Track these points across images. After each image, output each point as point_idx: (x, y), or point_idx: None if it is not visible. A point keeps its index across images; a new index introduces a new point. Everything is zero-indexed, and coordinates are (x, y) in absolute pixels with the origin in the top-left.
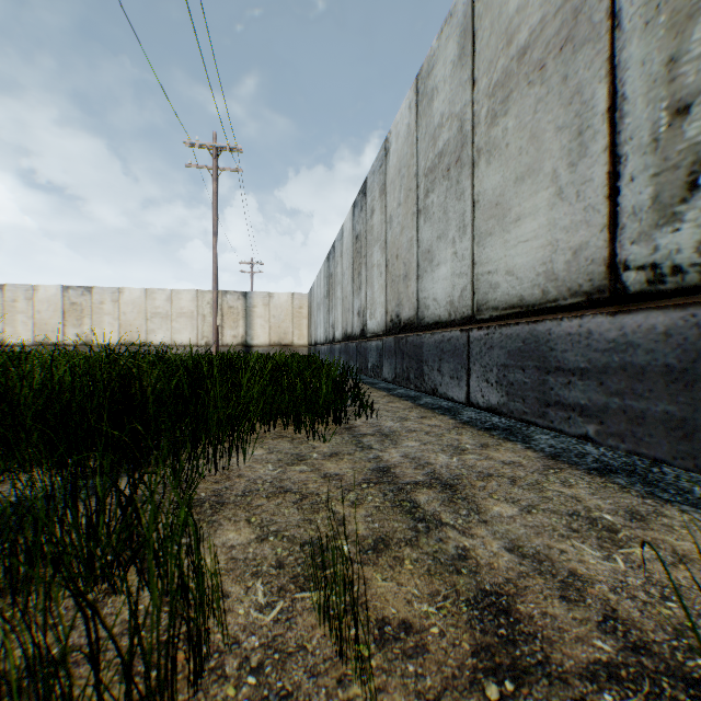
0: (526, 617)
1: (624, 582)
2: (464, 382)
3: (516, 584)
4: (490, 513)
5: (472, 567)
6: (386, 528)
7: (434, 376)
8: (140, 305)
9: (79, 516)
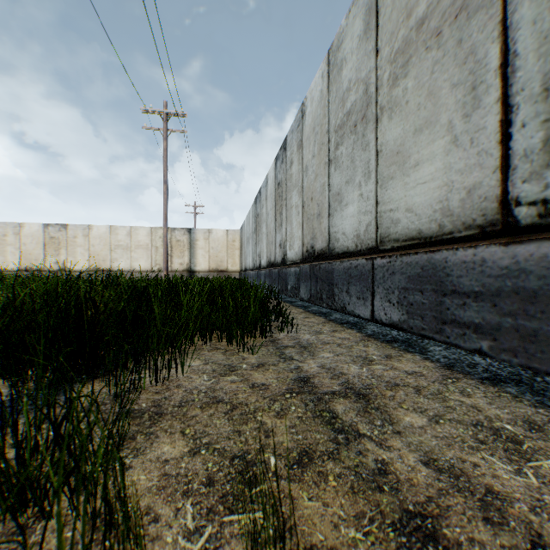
0: (454, 544)
1: (541, 500)
2: (369, 302)
3: (438, 503)
4: (402, 423)
5: (393, 484)
6: (309, 440)
7: (343, 296)
8: (106, 238)
9: (5, 444)
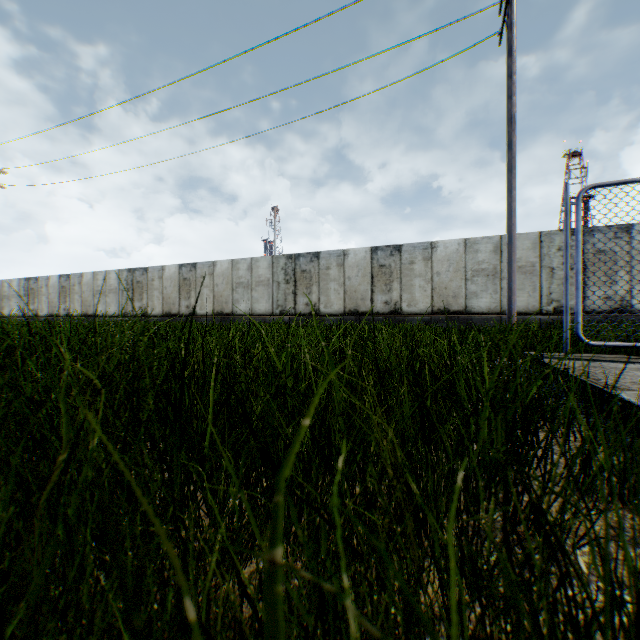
0: None
1: None
2: None
3: None
4: None
5: None
6: None
7: None
8: None
9: None
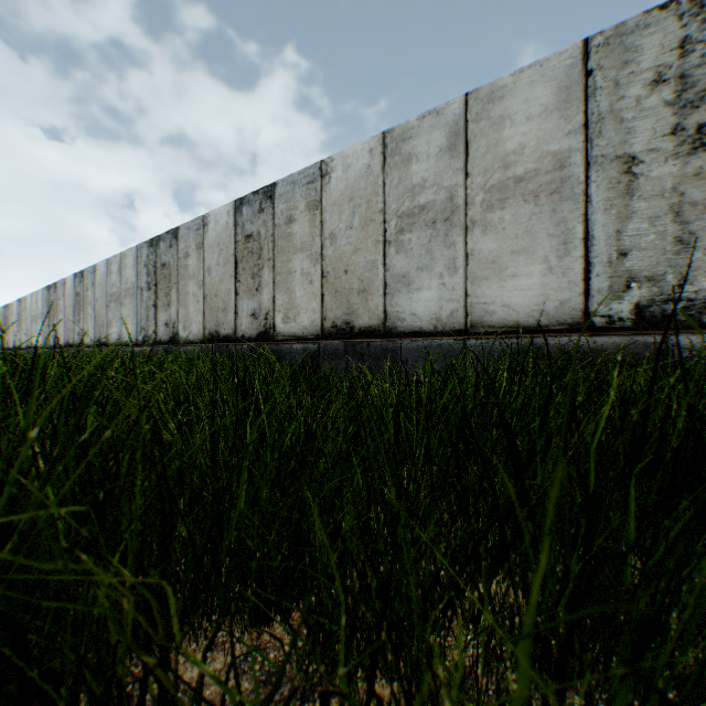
0: None
1: None
2: None
3: None
4: None
5: None
6: None
7: None
8: None
9: None
